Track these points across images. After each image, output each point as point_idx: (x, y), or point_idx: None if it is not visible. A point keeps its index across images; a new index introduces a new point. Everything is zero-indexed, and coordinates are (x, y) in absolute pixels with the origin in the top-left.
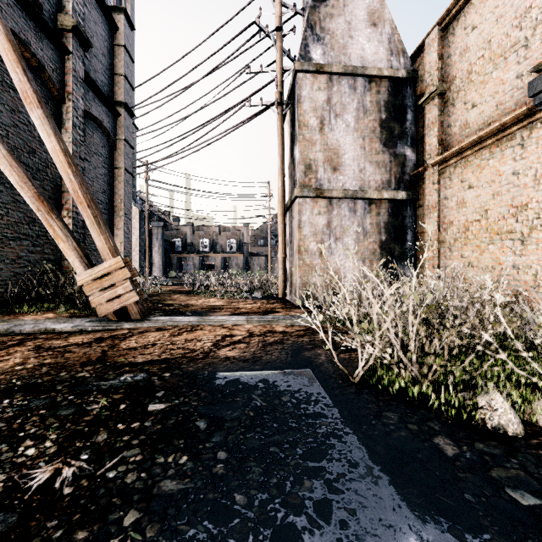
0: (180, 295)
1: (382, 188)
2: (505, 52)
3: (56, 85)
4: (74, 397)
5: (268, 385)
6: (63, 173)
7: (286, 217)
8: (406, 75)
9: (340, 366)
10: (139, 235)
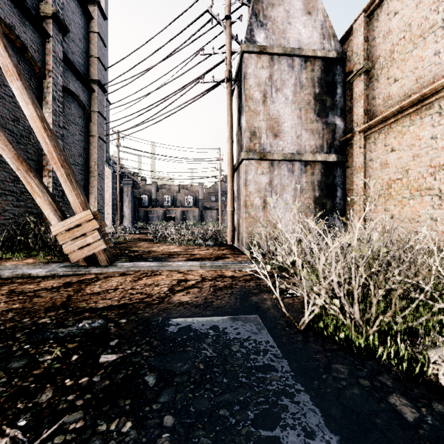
0: (145, 243)
1: (316, 152)
2: (424, 33)
3: (38, 64)
4: (29, 346)
5: (219, 333)
6: (40, 137)
7: (234, 176)
8: (337, 56)
9: (286, 314)
10: (111, 192)
